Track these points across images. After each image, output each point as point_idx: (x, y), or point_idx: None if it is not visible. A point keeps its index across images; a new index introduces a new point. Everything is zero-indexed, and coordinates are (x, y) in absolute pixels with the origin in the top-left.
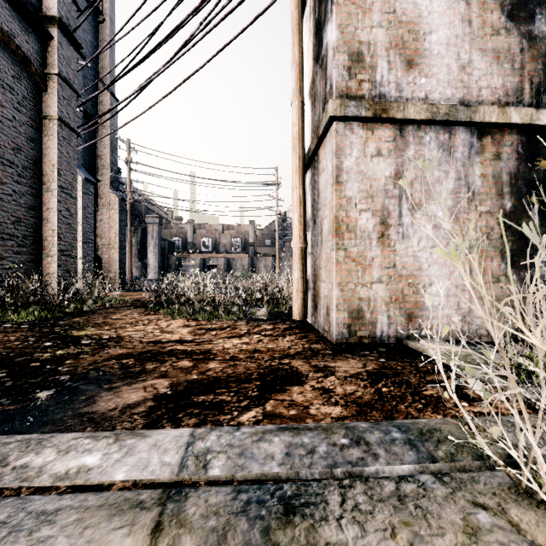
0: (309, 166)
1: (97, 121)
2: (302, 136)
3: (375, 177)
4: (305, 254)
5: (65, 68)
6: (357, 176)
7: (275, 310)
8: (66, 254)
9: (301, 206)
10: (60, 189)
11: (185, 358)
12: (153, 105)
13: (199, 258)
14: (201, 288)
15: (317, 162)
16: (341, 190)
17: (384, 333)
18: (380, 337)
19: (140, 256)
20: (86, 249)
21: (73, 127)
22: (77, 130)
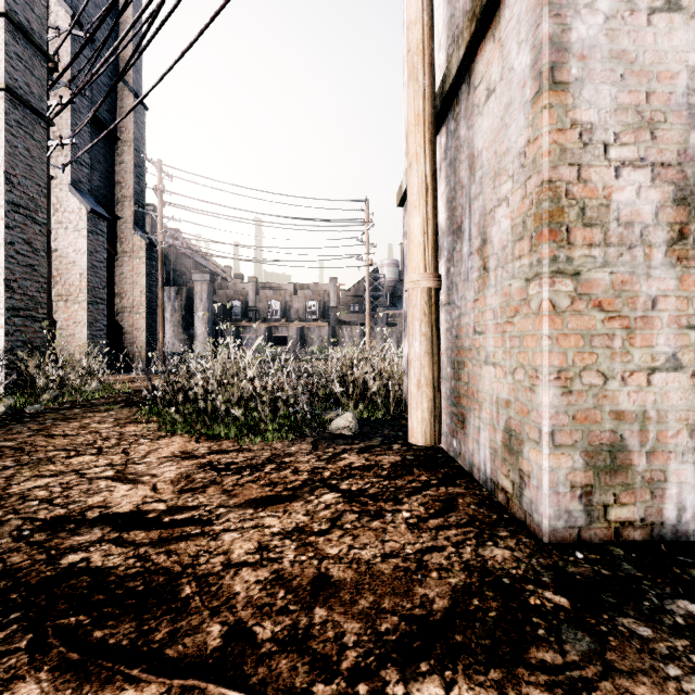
0: (440, 124)
1: (116, 134)
2: (430, 48)
3: (662, 71)
4: (437, 304)
5: (21, 9)
6: (608, 66)
7: (370, 413)
8: (23, 315)
9: (428, 199)
10: (10, 207)
11: (58, 647)
12: (166, 71)
13: (263, 328)
14: (235, 373)
15: (468, 92)
16: (565, 107)
17: (686, 511)
18: (676, 523)
19: (185, 325)
20: (94, 312)
21: (39, 109)
22: (45, 115)
